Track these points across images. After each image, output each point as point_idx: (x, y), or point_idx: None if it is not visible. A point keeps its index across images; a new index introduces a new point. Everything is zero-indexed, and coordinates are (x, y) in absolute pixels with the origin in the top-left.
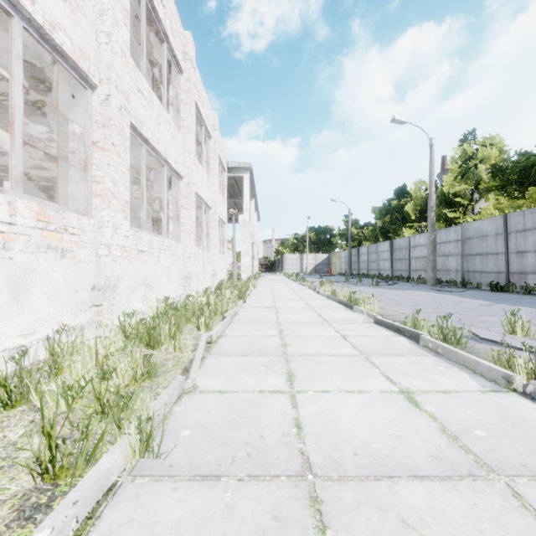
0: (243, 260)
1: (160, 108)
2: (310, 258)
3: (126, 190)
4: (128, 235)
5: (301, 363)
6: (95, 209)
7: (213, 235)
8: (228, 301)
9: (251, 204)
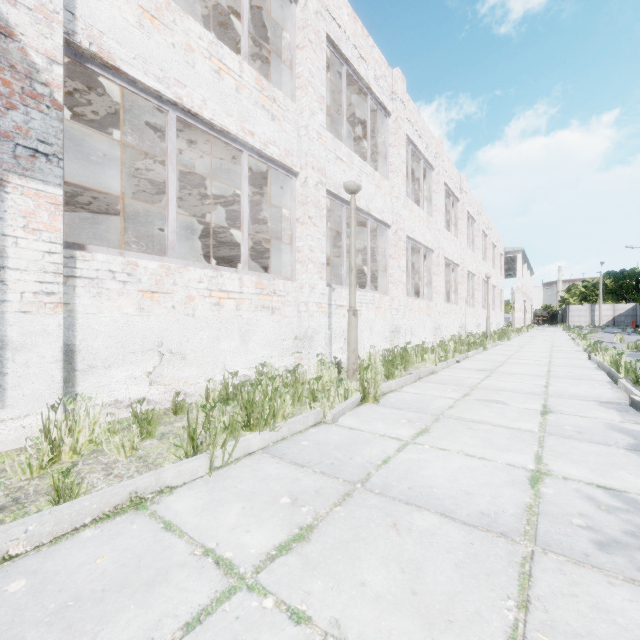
0: (516, 315)
1: (483, 263)
2: (605, 308)
3: (481, 299)
4: (481, 311)
5: (533, 340)
6: (475, 306)
7: (497, 302)
8: (512, 333)
9: (523, 268)
